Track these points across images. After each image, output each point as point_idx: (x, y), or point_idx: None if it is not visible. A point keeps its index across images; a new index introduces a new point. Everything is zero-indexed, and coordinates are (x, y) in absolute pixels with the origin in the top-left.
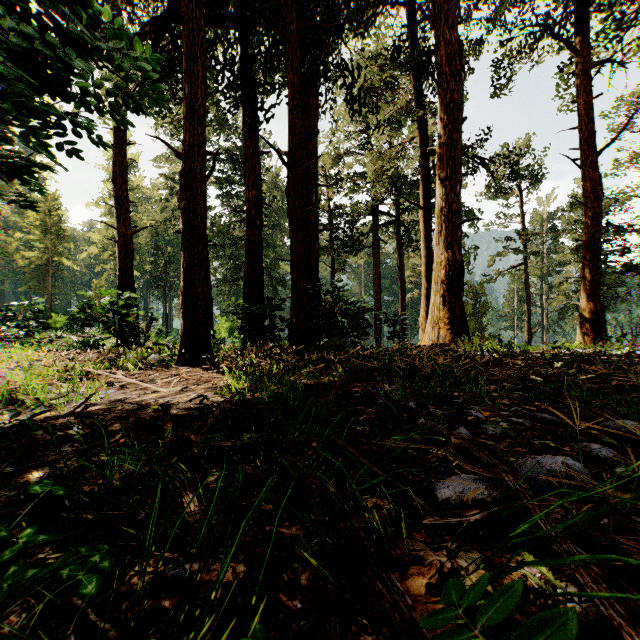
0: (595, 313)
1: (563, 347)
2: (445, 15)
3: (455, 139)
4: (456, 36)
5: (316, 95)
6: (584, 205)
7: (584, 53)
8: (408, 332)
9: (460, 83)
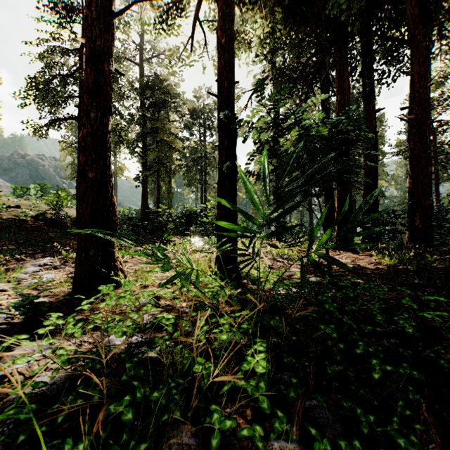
0: None
1: None
2: None
3: None
4: None
5: (428, 55)
6: None
7: None
8: None
9: None
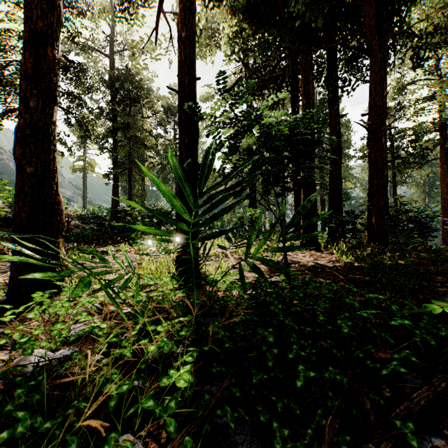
0: None
1: None
2: None
3: None
4: None
5: (385, 66)
6: None
7: None
8: None
9: None
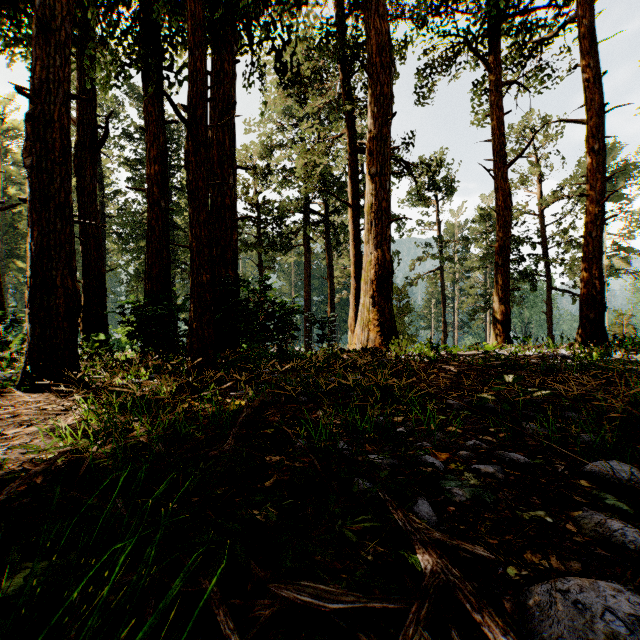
0: (506, 315)
1: (492, 351)
2: (375, 4)
3: (384, 134)
4: (385, 28)
5: (234, 61)
6: (497, 213)
7: (497, 71)
8: (337, 335)
9: (389, 77)
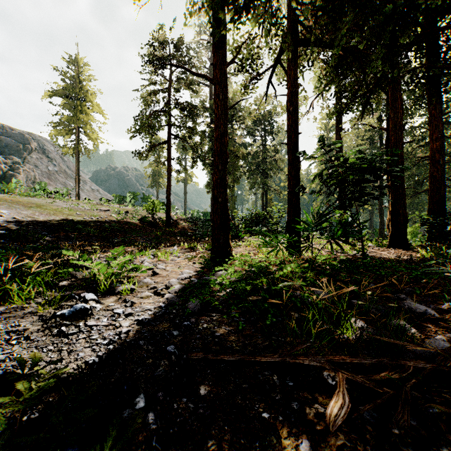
0: None
1: None
2: None
3: None
4: None
5: None
6: None
7: None
8: None
9: None
